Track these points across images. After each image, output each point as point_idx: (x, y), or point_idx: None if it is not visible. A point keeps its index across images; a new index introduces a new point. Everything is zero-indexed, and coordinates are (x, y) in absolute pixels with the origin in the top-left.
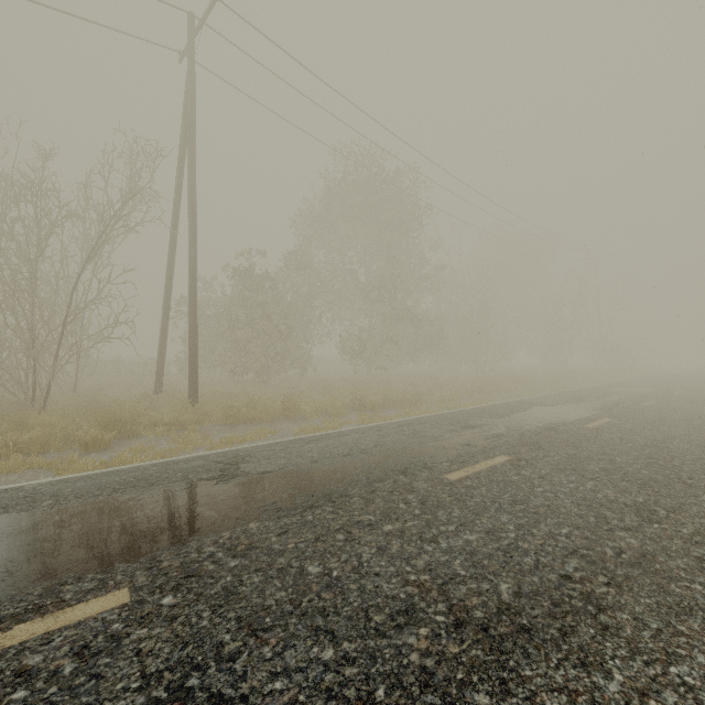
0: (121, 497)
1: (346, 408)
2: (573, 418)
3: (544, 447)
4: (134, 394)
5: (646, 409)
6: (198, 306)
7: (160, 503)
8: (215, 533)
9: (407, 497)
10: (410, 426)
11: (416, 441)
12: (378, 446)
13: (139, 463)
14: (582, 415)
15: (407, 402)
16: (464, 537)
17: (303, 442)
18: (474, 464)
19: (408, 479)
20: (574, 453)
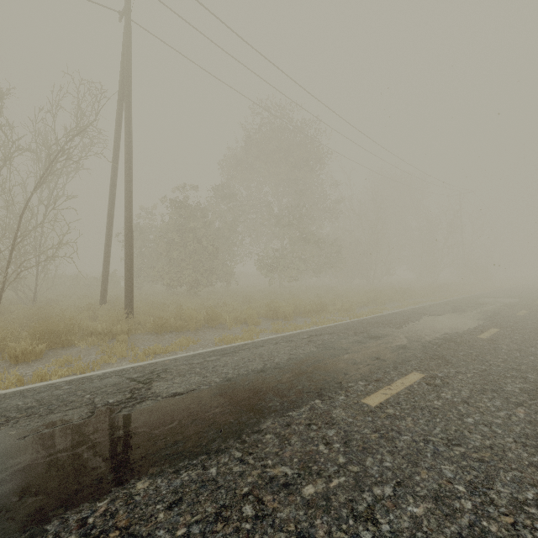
0: (7, 432)
1: (262, 316)
2: (463, 328)
3: (452, 362)
4: (84, 305)
5: (522, 318)
6: (142, 232)
7: (44, 444)
8: (88, 503)
9: (326, 433)
10: (319, 337)
11: (327, 353)
12: (291, 360)
13: (57, 378)
14: (470, 325)
15: (313, 311)
16: (408, 509)
17: (220, 354)
18: (389, 383)
19: (324, 405)
20: (484, 368)
